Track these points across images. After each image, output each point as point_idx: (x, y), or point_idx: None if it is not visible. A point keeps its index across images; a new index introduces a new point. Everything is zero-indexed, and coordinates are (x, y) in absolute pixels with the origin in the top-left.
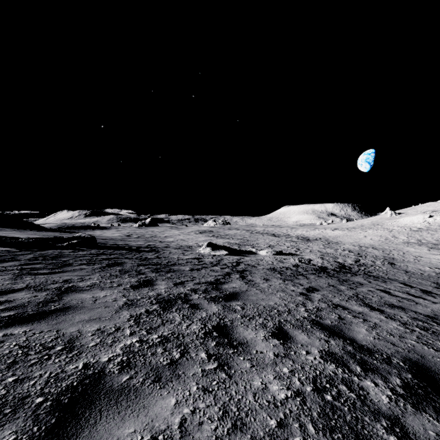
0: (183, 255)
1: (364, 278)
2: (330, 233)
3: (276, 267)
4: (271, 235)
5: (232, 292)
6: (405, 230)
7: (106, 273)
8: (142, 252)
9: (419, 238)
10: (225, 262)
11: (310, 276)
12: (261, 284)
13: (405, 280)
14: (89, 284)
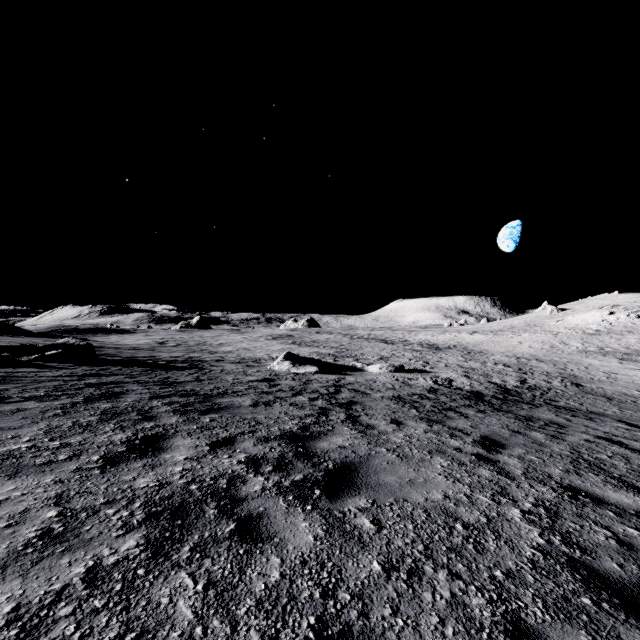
0: (244, 374)
1: (554, 413)
2: (467, 338)
3: (402, 395)
4: (381, 341)
5: (339, 463)
6: (577, 333)
7: (68, 419)
8: (173, 370)
9: (600, 344)
10: (315, 386)
11: (466, 410)
12: (392, 434)
13: (618, 414)
14: None
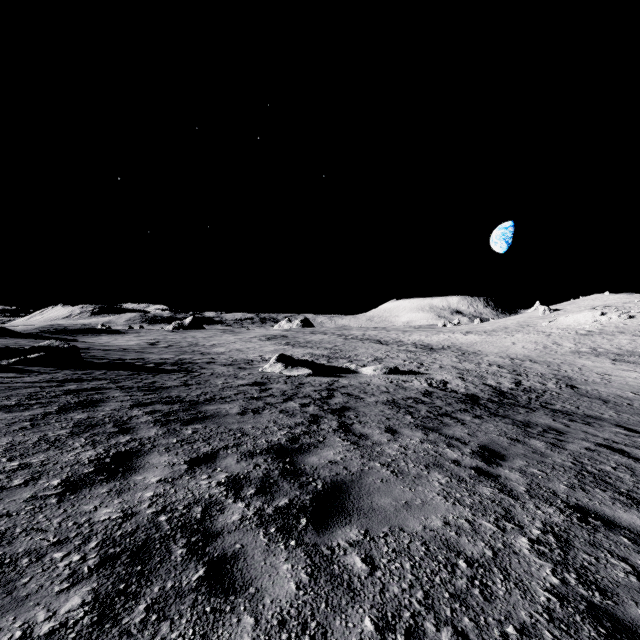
0: (235, 378)
1: (551, 417)
2: (461, 338)
3: (396, 399)
4: (375, 342)
5: (329, 482)
6: (570, 334)
7: (35, 433)
8: (160, 374)
9: (593, 345)
10: (307, 390)
11: (462, 416)
12: (386, 445)
13: (615, 417)
14: None
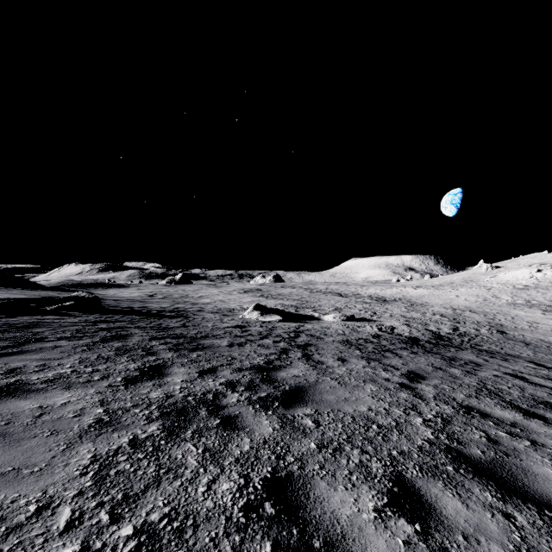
0: (221, 322)
1: (476, 355)
2: (411, 292)
3: (350, 339)
4: (336, 295)
5: (293, 386)
6: (508, 288)
7: (93, 353)
8: (163, 318)
9: (527, 298)
10: (278, 332)
11: (401, 352)
12: (336, 368)
13: (531, 356)
14: (49, 376)
